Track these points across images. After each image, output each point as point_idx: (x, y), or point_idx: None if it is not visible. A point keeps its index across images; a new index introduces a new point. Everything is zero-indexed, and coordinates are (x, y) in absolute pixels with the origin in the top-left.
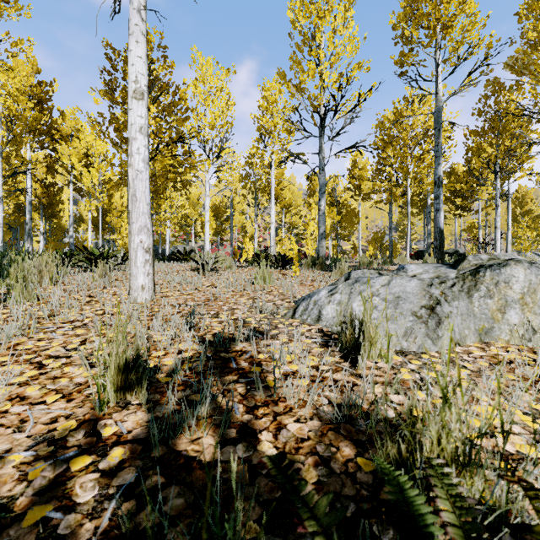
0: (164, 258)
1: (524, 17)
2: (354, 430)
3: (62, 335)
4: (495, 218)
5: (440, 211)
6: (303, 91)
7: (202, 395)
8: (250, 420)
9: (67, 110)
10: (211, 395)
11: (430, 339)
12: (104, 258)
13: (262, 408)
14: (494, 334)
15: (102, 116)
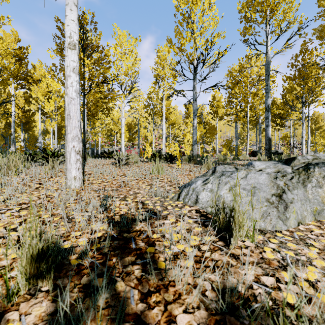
0: (96, 156)
1: (324, 2)
2: (239, 323)
3: (9, 216)
4: (302, 131)
5: (269, 126)
6: (183, 51)
7: (96, 296)
8: (143, 311)
9: (37, 65)
10: (111, 279)
11: (281, 220)
12: (55, 157)
13: (155, 295)
14: (324, 214)
15: (55, 66)
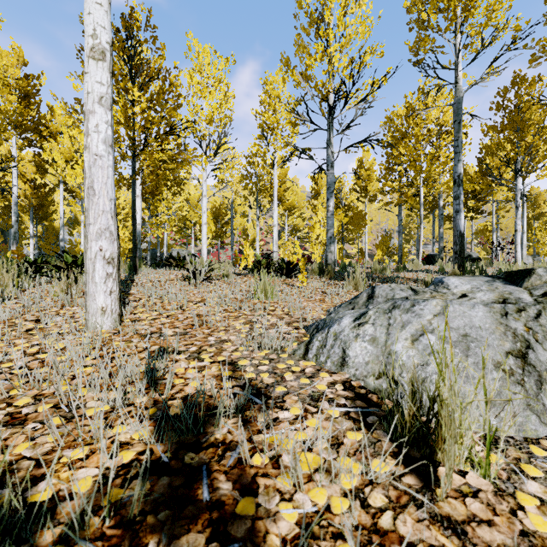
0: (159, 263)
1: None
2: None
3: None
4: (515, 220)
5: (460, 212)
6: (309, 78)
7: None
8: None
9: (57, 106)
10: None
11: (535, 414)
12: (78, 266)
13: None
14: None
15: (80, 103)
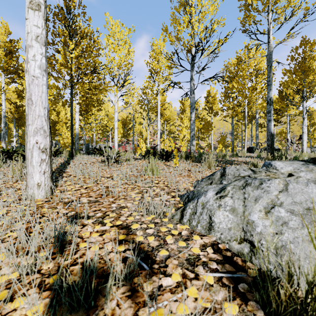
0: (90, 152)
1: None
2: None
3: None
4: (302, 126)
5: (271, 121)
6: (179, 39)
7: None
8: None
9: None
10: None
11: None
12: None
13: None
14: None
15: None
